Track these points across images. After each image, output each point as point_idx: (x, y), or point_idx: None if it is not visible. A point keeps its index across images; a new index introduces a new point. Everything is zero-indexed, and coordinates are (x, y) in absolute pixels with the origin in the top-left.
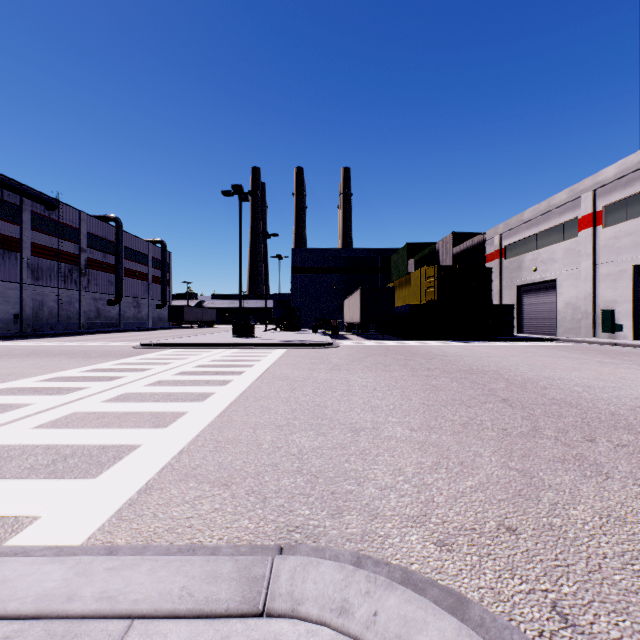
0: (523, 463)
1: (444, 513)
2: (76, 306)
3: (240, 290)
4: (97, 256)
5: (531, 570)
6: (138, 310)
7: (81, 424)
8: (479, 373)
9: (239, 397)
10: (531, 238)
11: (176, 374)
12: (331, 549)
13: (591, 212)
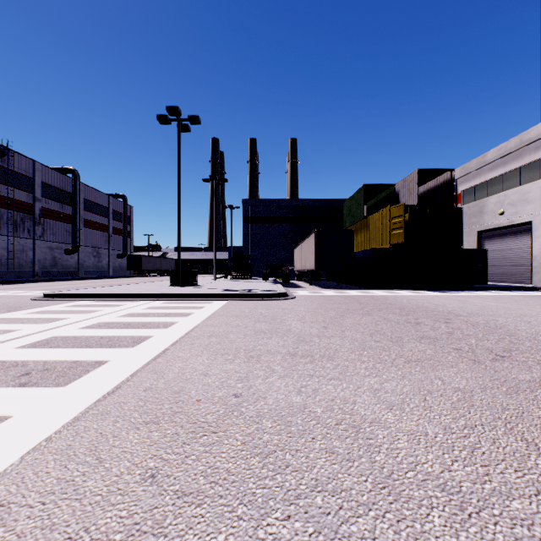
0: None
1: None
2: (29, 254)
3: (178, 231)
4: (53, 206)
5: None
6: (98, 259)
7: None
8: None
9: None
10: (495, 180)
11: None
12: None
13: None
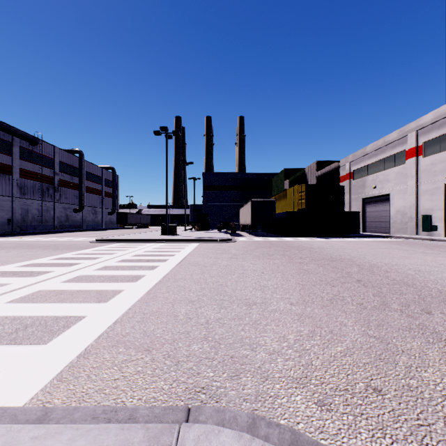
0: (379, 331)
1: (321, 375)
2: (51, 213)
3: (166, 201)
4: (66, 178)
5: (399, 429)
6: (95, 216)
7: (43, 299)
8: (338, 260)
9: (163, 278)
10: (372, 165)
11: (118, 261)
12: (230, 410)
13: (415, 146)
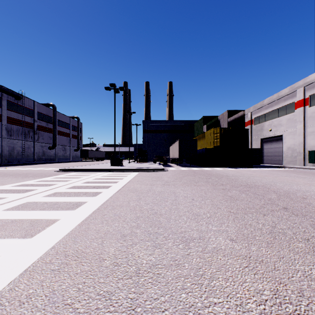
0: None
1: None
2: (32, 150)
3: (114, 140)
4: (43, 124)
5: None
6: (65, 152)
7: None
8: (254, 187)
9: (101, 206)
10: (268, 113)
11: (69, 188)
12: None
13: (302, 98)
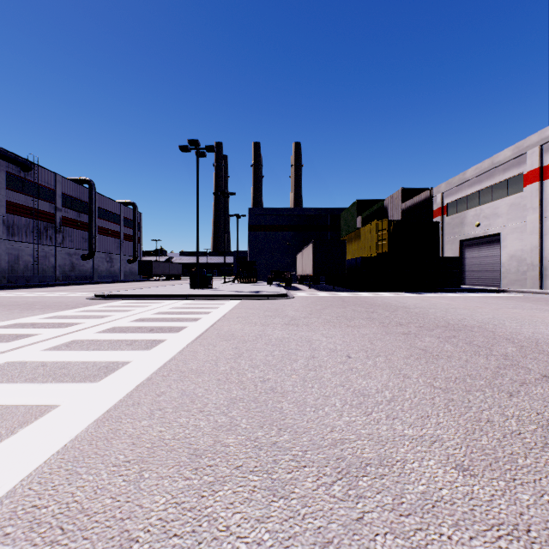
0: None
1: None
2: (51, 260)
3: (197, 243)
4: (72, 215)
5: None
6: (111, 264)
7: None
8: (464, 329)
9: (158, 371)
10: (473, 195)
11: (102, 331)
12: None
13: (538, 167)
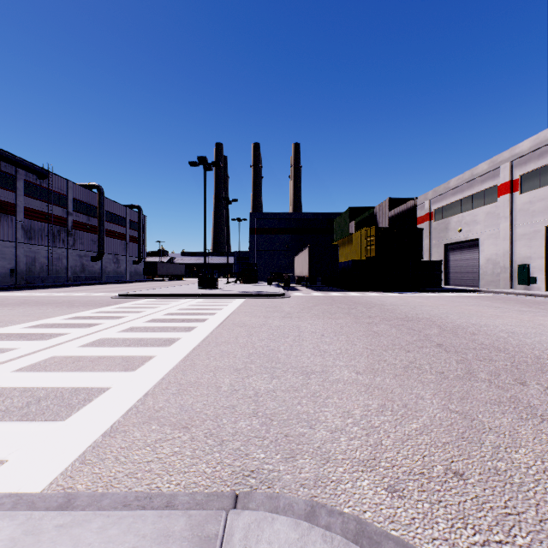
0: (462, 405)
1: (393, 457)
2: (64, 262)
3: (205, 248)
4: (82, 219)
5: (483, 519)
6: (117, 265)
7: (58, 367)
8: (414, 320)
9: (202, 342)
10: (456, 203)
11: (147, 321)
12: (285, 497)
13: (509, 180)
